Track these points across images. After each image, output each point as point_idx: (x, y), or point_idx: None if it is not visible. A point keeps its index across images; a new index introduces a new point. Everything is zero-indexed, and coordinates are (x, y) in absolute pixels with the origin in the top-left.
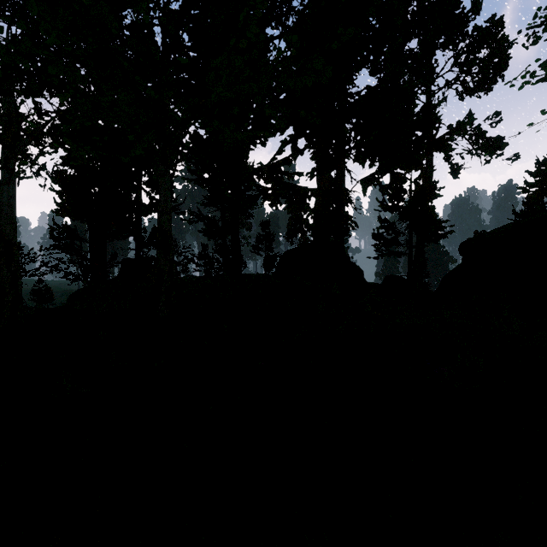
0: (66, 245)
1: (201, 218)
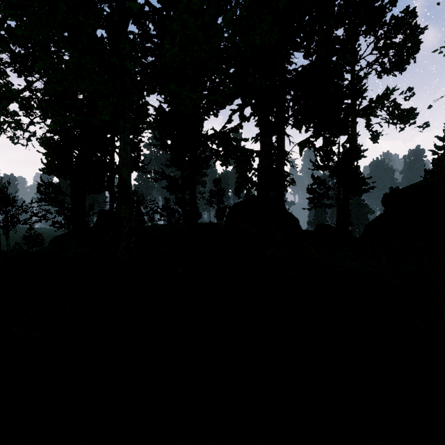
0: (50, 198)
1: (164, 177)
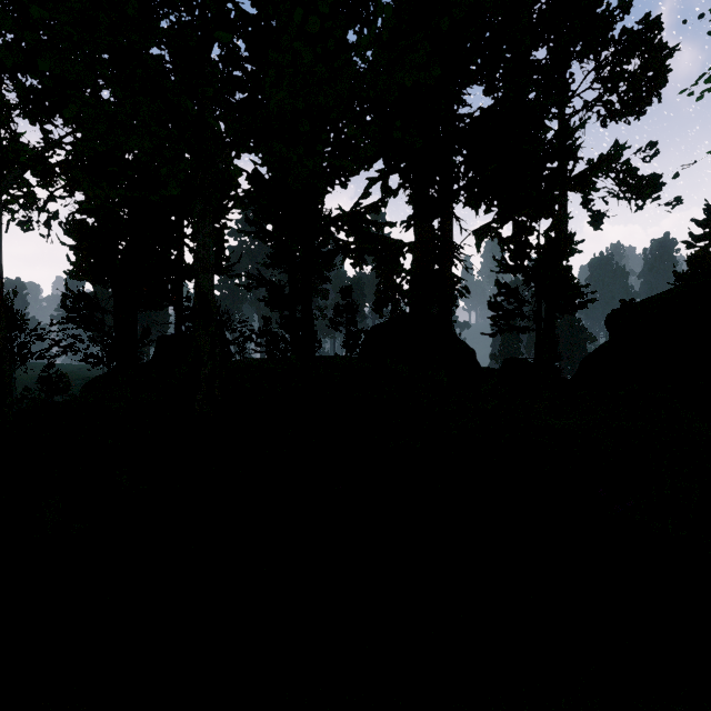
0: (82, 318)
1: (262, 283)
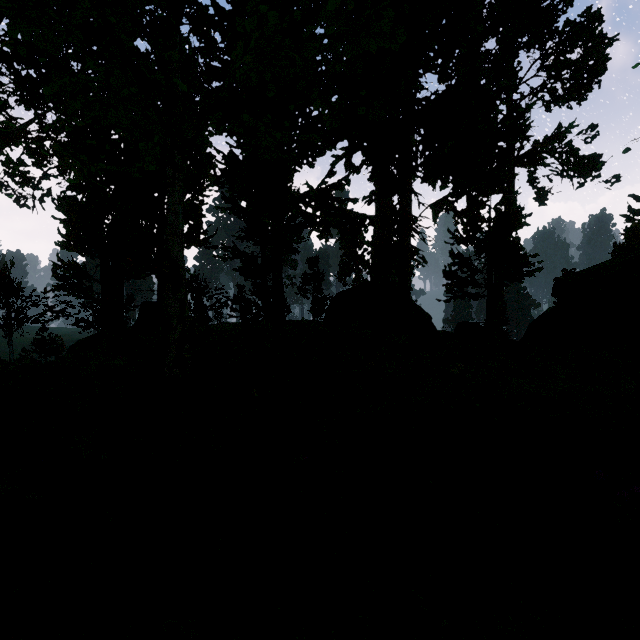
0: (71, 285)
1: (237, 254)
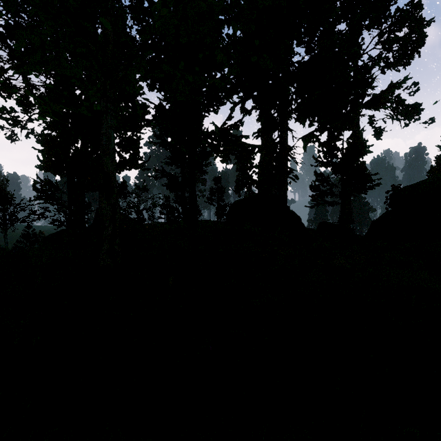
0: (46, 196)
1: (164, 174)
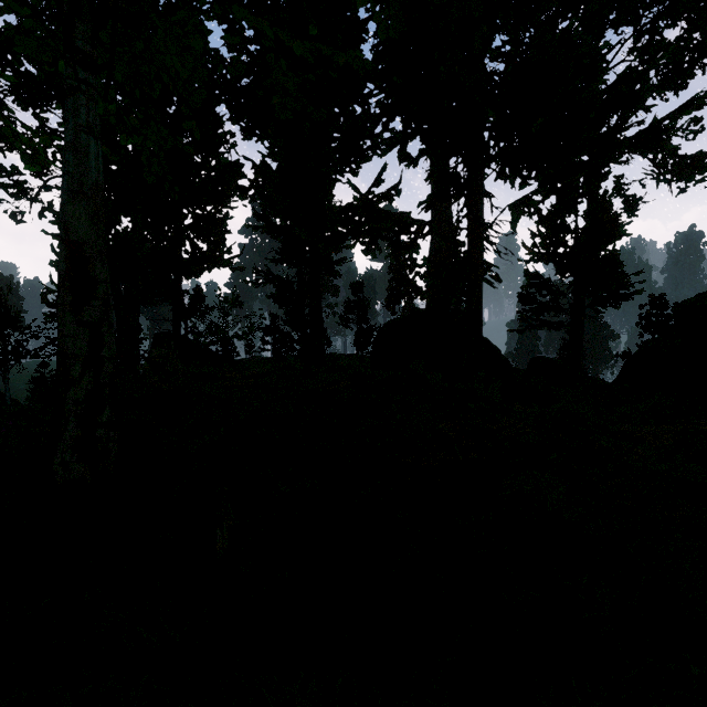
0: None
1: (270, 279)
